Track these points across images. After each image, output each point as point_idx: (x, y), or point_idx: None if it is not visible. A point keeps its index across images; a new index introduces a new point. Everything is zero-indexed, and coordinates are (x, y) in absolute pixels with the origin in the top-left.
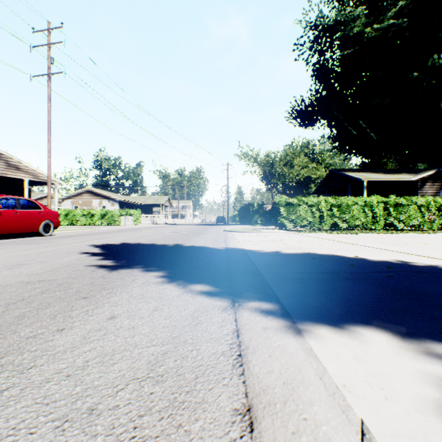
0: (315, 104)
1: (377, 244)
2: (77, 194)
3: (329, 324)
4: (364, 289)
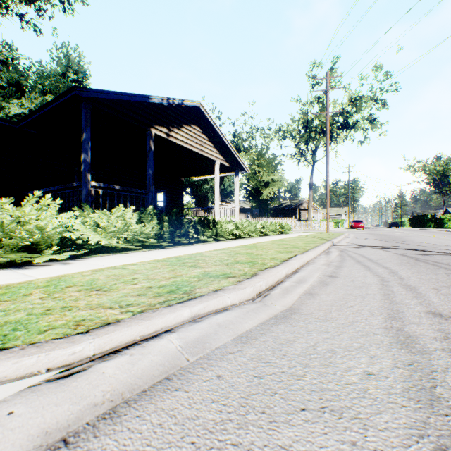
0: None
1: None
2: None
3: (444, 231)
4: None
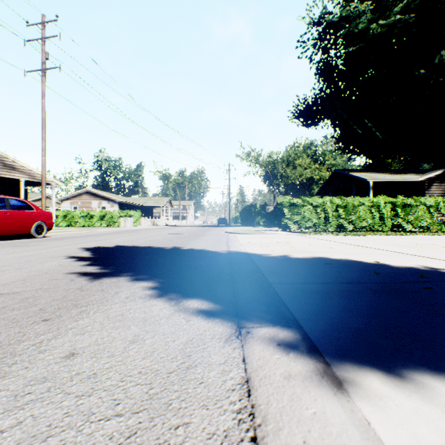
0: (319, 103)
1: (391, 246)
2: (76, 195)
3: (381, 370)
4: (405, 308)
